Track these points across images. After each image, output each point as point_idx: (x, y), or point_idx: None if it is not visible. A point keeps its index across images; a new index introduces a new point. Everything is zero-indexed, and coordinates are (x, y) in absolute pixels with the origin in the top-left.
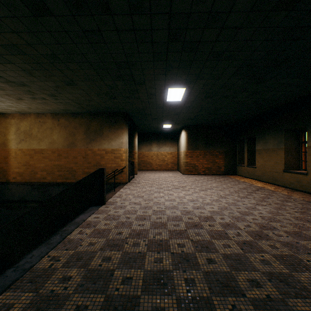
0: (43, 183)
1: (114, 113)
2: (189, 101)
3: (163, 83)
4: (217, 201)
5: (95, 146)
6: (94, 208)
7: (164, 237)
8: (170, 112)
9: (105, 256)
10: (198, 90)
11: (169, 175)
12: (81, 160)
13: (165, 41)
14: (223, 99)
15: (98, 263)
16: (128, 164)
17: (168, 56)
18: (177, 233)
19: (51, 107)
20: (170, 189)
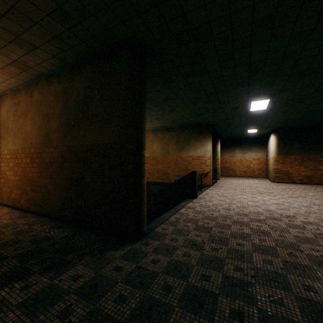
0: (147, 182)
1: (199, 125)
2: (275, 108)
3: (245, 99)
4: (307, 207)
5: (184, 153)
6: (189, 199)
7: (245, 220)
8: (255, 119)
9: (205, 222)
10: (283, 98)
11: (254, 182)
12: (173, 165)
13: (247, 76)
14: (319, 101)
15: (201, 223)
16: (211, 169)
17: (249, 83)
18: (257, 220)
19: (154, 125)
20: (254, 194)
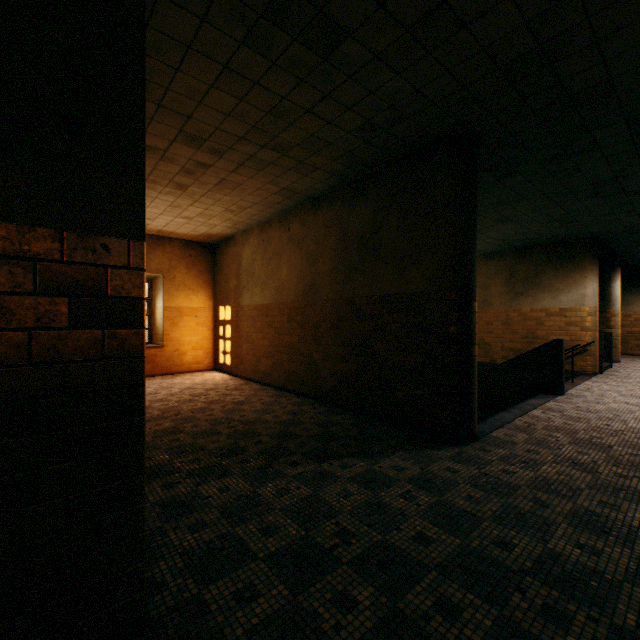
0: None
1: (564, 243)
2: None
3: None
4: None
5: (525, 303)
6: (546, 396)
7: None
8: None
9: (592, 435)
10: None
11: None
12: (499, 328)
13: None
14: None
15: (585, 437)
16: (597, 337)
17: None
18: None
19: None
20: None
